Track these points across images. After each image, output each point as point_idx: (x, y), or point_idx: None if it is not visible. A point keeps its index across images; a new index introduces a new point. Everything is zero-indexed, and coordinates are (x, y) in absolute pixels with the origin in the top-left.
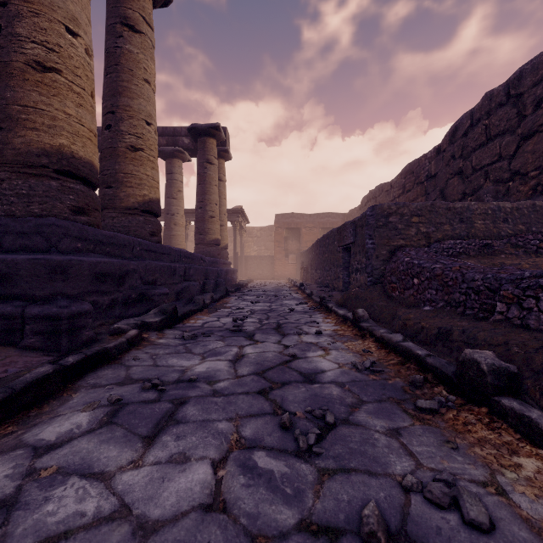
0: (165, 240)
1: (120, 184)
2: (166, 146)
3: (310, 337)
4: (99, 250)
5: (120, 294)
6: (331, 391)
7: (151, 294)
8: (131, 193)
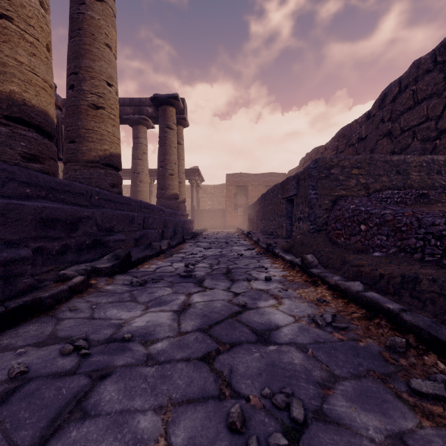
0: (132, 195)
1: (82, 139)
2: (133, 114)
3: (259, 283)
4: (52, 197)
5: (73, 240)
6: (291, 358)
7: (106, 240)
8: (92, 147)
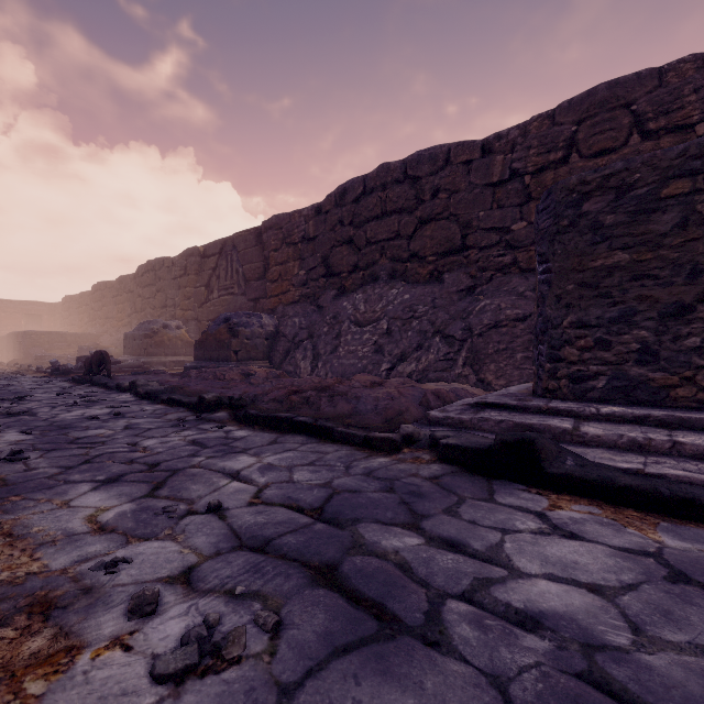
0: None
1: None
2: None
3: None
4: None
5: None
6: None
7: None
8: None
